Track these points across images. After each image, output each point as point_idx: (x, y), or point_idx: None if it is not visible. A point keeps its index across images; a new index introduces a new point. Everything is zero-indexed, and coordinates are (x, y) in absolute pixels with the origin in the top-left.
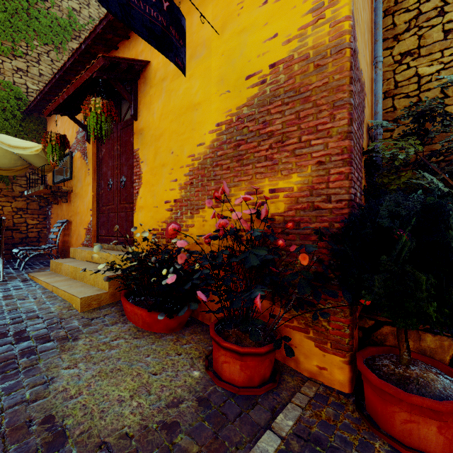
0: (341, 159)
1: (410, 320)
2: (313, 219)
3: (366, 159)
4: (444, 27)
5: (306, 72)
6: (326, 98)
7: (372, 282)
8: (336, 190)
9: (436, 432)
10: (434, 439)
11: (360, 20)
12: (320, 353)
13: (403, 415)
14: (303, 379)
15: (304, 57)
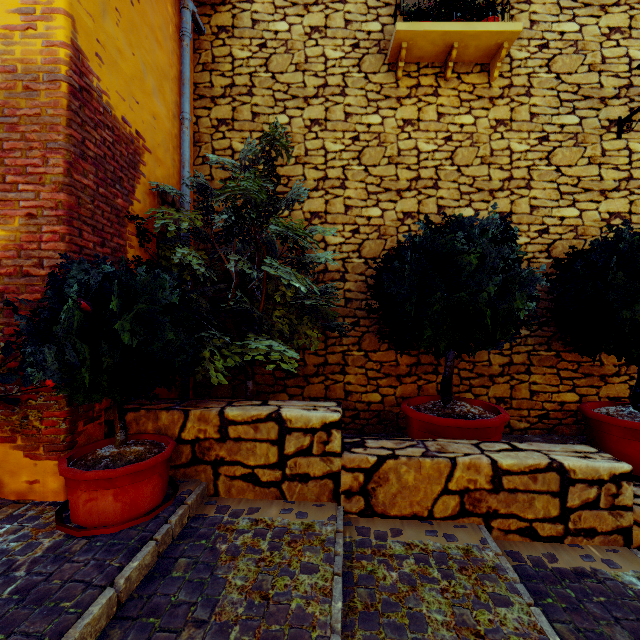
0: (56, 215)
1: (96, 395)
2: (23, 288)
3: (137, 225)
4: (253, 109)
5: (13, 90)
6: (39, 134)
7: (42, 356)
8: (50, 252)
9: (113, 501)
10: (112, 508)
11: (118, 57)
12: (31, 463)
13: (84, 497)
14: (3, 505)
15: (10, 69)
